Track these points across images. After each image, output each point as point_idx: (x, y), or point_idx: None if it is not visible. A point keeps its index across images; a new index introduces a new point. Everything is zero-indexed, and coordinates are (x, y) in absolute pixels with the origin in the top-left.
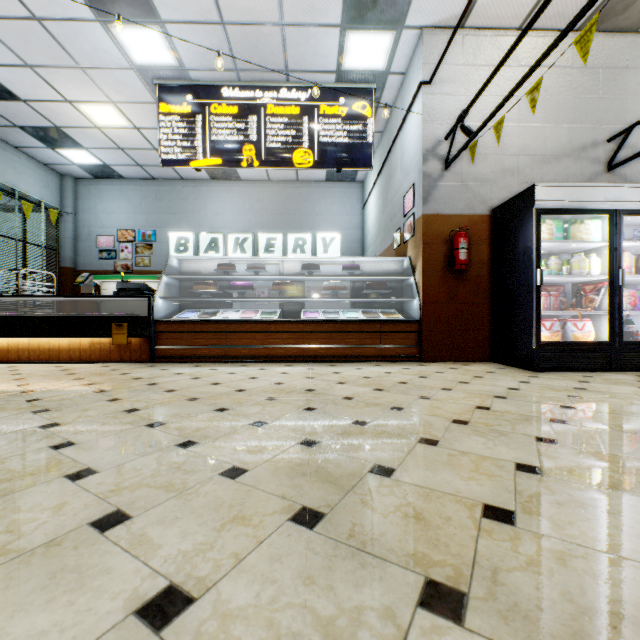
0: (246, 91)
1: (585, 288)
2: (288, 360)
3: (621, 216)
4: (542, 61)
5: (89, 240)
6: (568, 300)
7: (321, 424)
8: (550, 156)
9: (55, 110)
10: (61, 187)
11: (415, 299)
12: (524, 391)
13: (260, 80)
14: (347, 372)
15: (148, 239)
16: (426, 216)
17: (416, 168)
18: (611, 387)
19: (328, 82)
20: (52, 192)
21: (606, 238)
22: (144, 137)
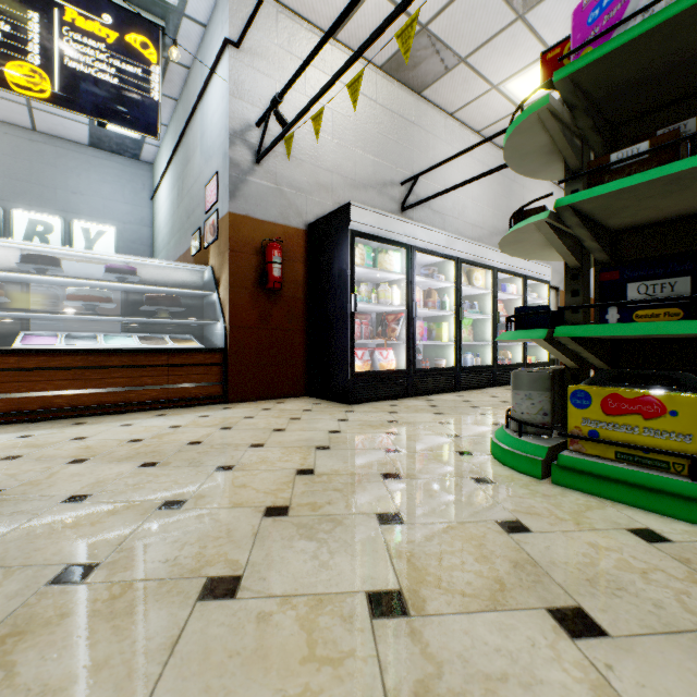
0: None
1: (388, 318)
2: None
3: (415, 252)
4: (364, 51)
5: None
6: (374, 329)
7: None
8: (360, 183)
9: None
10: None
11: (219, 322)
12: (346, 433)
13: None
14: (102, 434)
15: None
16: (233, 215)
17: (221, 151)
18: (416, 416)
19: None
20: None
21: (404, 271)
22: None
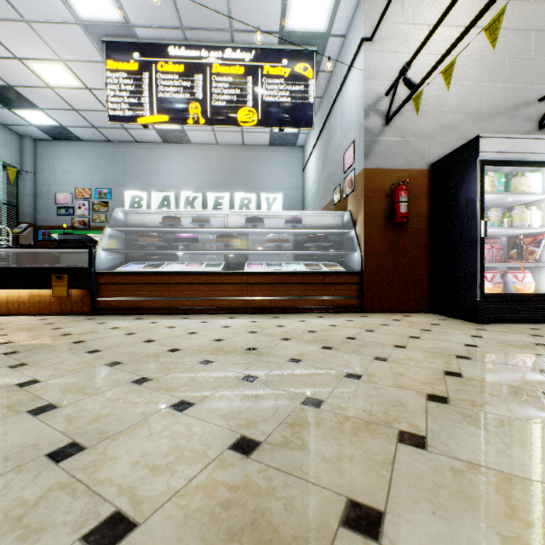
0: (192, 50)
1: (523, 240)
2: (232, 312)
3: None
4: None
5: (48, 197)
6: (504, 252)
7: (263, 405)
8: (485, 114)
9: (6, 68)
10: (20, 147)
11: (356, 251)
12: (484, 348)
13: (205, 40)
14: (291, 325)
15: (104, 197)
16: (367, 170)
17: (357, 124)
18: None
19: (271, 43)
20: (11, 151)
21: None
22: (96, 98)
